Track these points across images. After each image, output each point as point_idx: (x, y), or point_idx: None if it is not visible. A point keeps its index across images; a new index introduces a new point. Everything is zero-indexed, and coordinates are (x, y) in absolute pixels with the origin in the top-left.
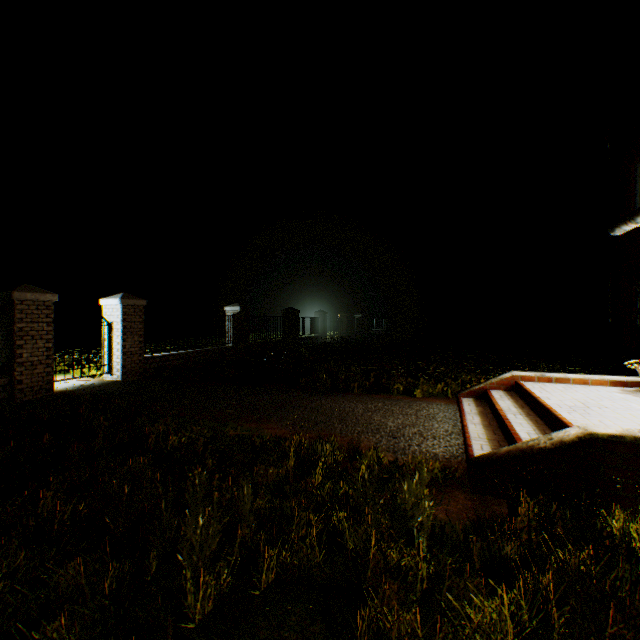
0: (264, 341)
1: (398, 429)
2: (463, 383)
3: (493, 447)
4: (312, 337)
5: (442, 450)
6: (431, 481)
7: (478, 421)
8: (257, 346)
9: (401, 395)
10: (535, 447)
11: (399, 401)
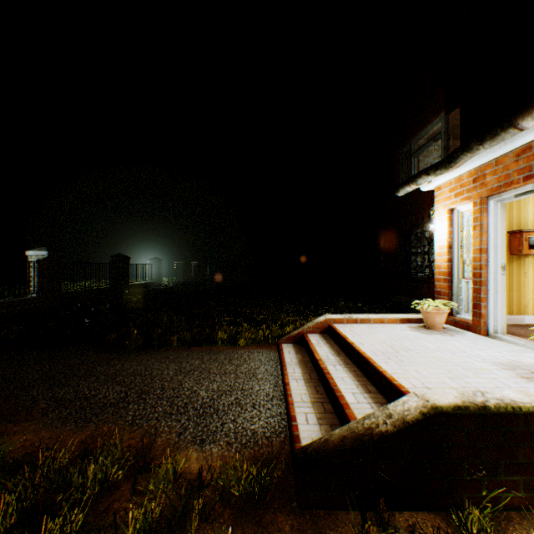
0: (86, 289)
1: (212, 401)
2: (283, 325)
3: (319, 416)
4: (146, 283)
5: (263, 429)
6: (247, 499)
7: (300, 375)
8: (74, 295)
9: (224, 344)
10: (376, 432)
11: (220, 354)
